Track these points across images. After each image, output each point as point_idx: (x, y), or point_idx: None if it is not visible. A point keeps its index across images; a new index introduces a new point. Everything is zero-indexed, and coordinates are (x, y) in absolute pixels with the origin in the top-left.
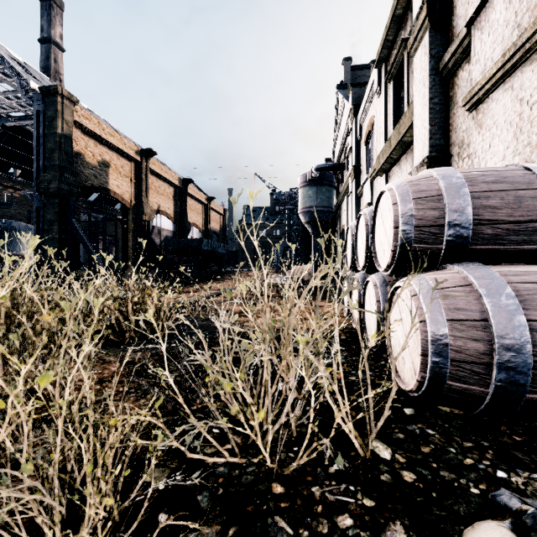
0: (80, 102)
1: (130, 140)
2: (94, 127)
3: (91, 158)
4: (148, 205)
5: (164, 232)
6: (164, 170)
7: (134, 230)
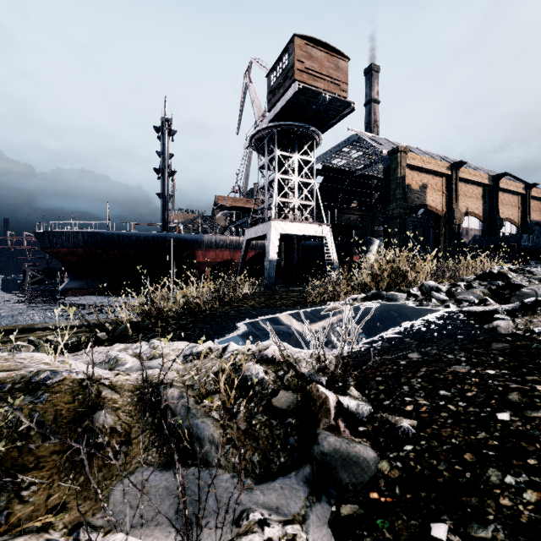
0: (401, 143)
1: (437, 156)
2: (417, 162)
3: (414, 185)
4: (458, 211)
5: (472, 232)
6: (472, 174)
7: (445, 233)
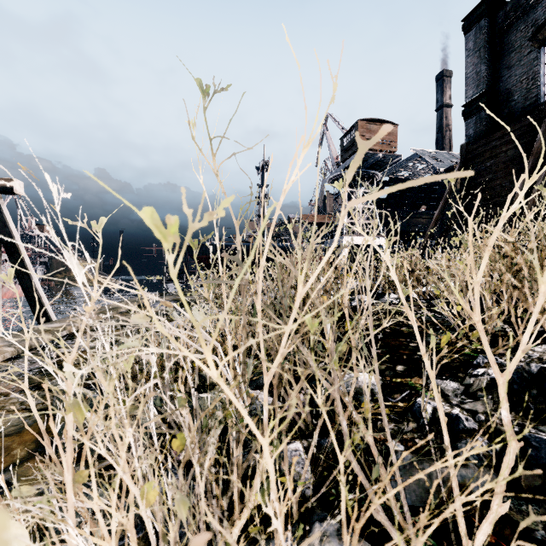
0: None
1: None
2: None
3: None
4: None
5: None
6: None
7: None
